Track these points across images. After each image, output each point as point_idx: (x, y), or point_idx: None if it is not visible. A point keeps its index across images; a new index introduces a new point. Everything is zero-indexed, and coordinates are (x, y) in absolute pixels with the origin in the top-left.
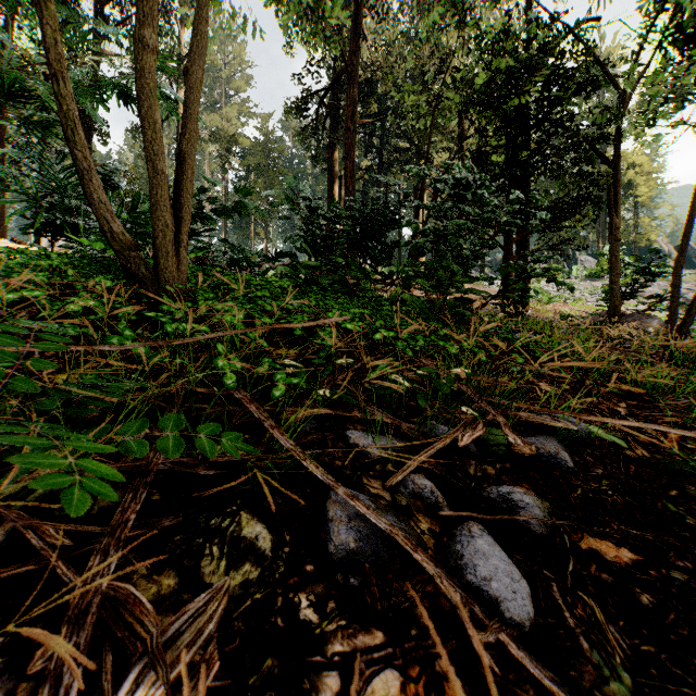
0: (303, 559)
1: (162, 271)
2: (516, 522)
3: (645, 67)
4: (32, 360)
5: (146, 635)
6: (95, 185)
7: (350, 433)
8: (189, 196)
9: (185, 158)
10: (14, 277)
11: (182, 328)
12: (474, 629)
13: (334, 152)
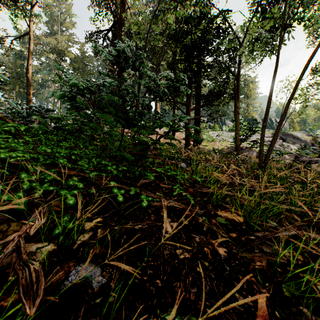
0: None
1: None
2: None
3: None
4: None
5: None
6: None
7: None
8: None
9: None
10: None
11: None
12: None
13: None
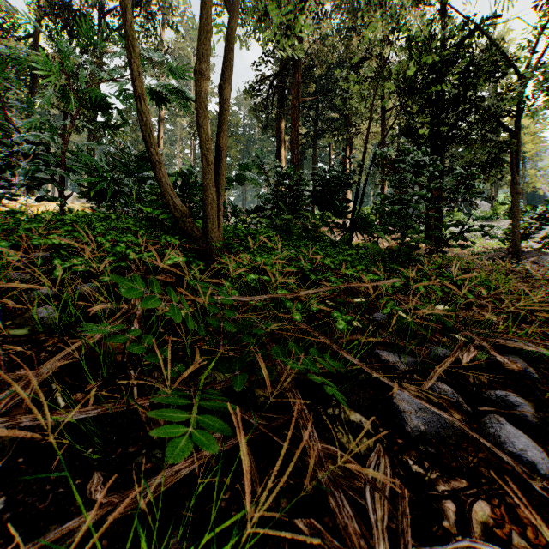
0: (394, 436)
1: (210, 232)
2: (515, 415)
3: (540, 56)
4: (224, 310)
5: (360, 474)
6: (163, 172)
7: (380, 352)
8: (224, 177)
9: (221, 150)
10: (123, 240)
11: (252, 278)
12: (528, 479)
13: (281, 123)
